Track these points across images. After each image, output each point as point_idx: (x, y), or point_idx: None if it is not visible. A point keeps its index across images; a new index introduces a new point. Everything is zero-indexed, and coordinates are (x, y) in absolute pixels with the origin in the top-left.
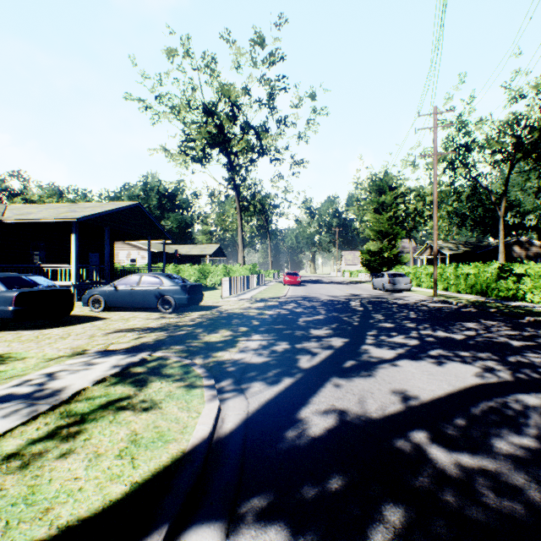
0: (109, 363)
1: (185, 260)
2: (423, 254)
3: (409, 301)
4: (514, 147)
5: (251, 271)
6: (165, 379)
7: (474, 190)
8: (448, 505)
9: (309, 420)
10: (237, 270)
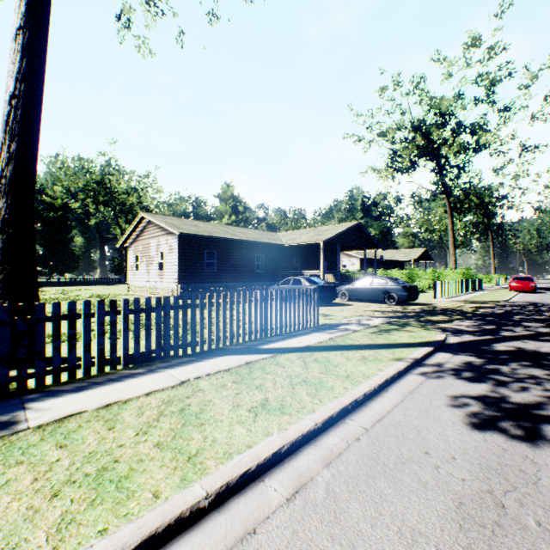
0: (379, 320)
1: (388, 265)
2: None
3: None
4: None
5: (464, 276)
6: (413, 327)
7: None
8: None
9: (497, 346)
10: (447, 274)
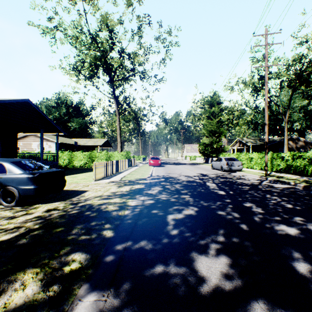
0: None
1: (83, 149)
2: (235, 145)
3: (252, 181)
4: (296, 77)
5: (126, 156)
6: None
7: (268, 105)
8: None
9: None
10: (116, 155)
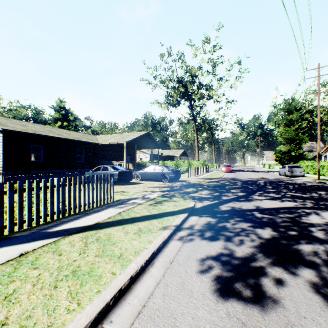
0: (157, 193)
1: (166, 158)
2: (326, 152)
3: (297, 181)
4: None
5: (202, 164)
6: (176, 197)
7: None
8: (252, 219)
9: (222, 208)
10: (195, 163)
